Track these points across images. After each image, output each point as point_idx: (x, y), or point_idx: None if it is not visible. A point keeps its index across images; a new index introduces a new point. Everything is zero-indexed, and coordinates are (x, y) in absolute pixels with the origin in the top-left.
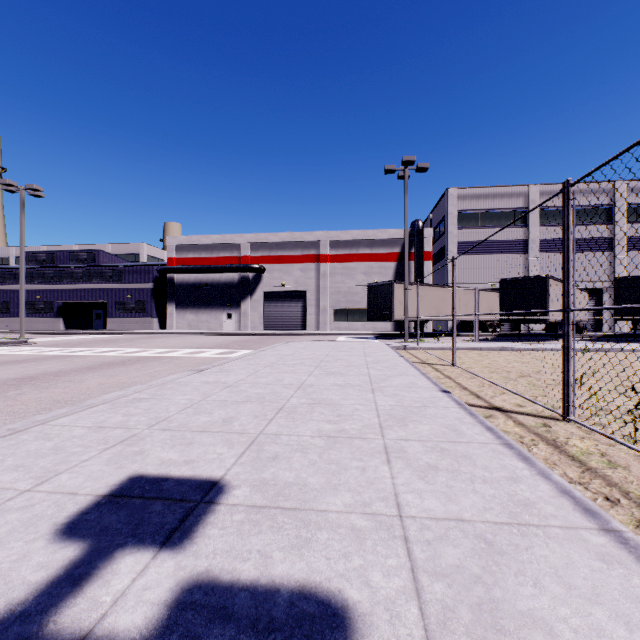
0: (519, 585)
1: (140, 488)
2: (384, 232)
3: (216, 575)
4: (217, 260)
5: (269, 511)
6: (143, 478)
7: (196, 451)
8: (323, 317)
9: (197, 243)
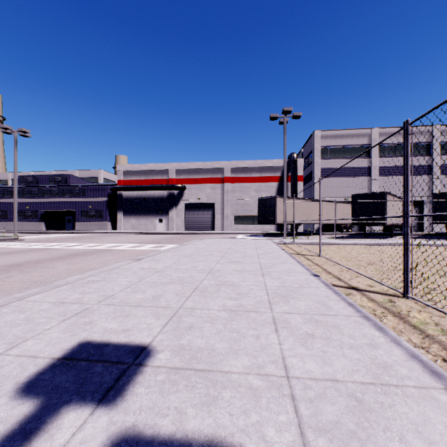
0: (388, 440)
1: (86, 352)
2: (269, 161)
3: (140, 430)
4: (152, 181)
5: (185, 372)
6: (90, 344)
7: (131, 322)
8: (226, 221)
9: (138, 169)
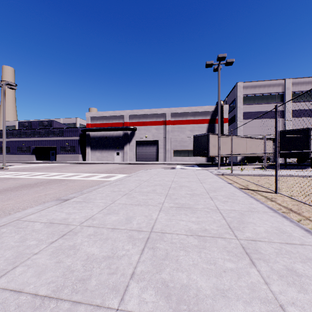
0: None
1: None
2: (201, 108)
3: None
4: (111, 124)
5: None
6: None
7: None
8: (167, 154)
9: (101, 115)
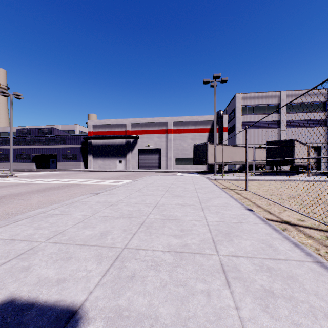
0: None
1: (1, 320)
2: (202, 117)
3: None
4: (114, 132)
5: None
6: (12, 304)
7: (71, 267)
8: (169, 162)
9: (103, 123)
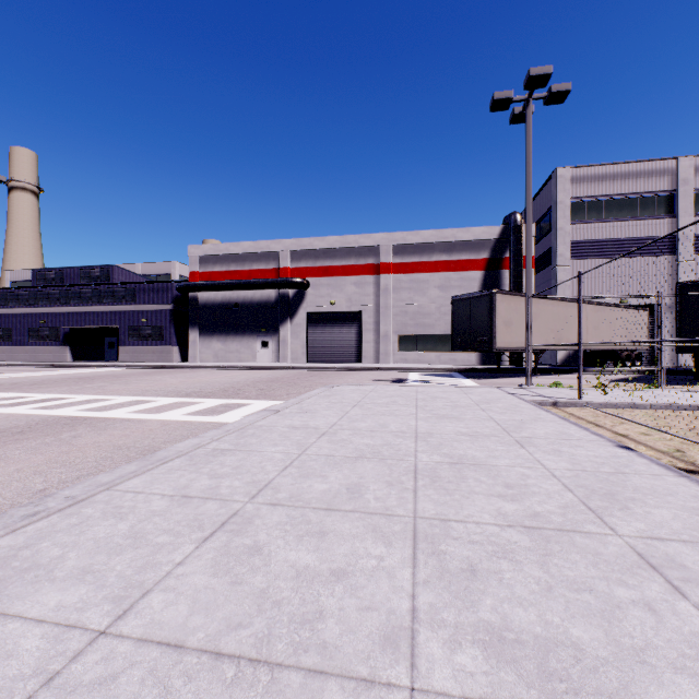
0: None
1: None
2: (467, 231)
3: None
4: (249, 274)
5: None
6: None
7: None
8: (384, 346)
9: (225, 253)
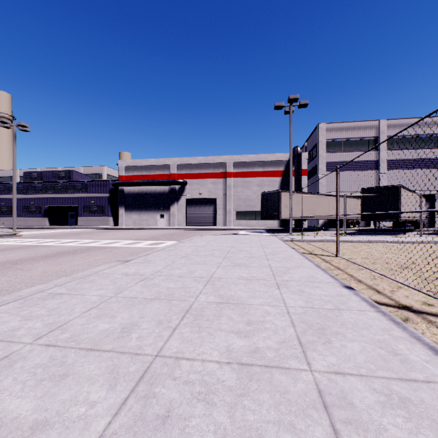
0: None
1: None
2: (272, 155)
3: None
4: (153, 177)
5: None
6: None
7: (62, 396)
8: (228, 217)
9: (139, 165)
